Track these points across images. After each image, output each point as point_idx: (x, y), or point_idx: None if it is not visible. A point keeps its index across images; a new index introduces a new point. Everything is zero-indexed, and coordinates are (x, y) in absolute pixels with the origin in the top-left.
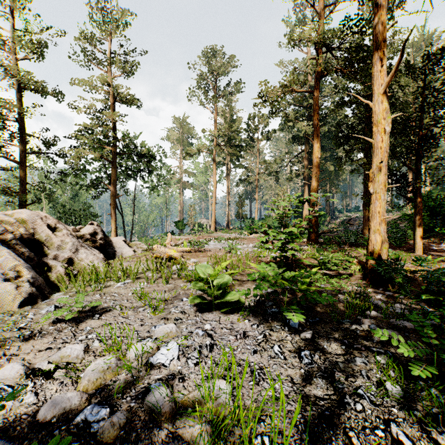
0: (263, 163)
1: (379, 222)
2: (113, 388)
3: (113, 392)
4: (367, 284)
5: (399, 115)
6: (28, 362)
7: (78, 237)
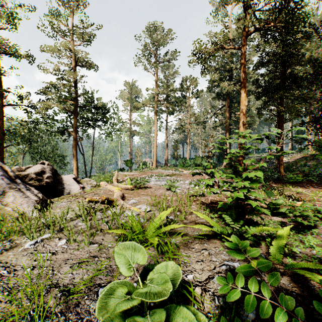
0: (193, 115)
1: None
2: None
3: None
4: None
5: None
6: None
7: (23, 176)
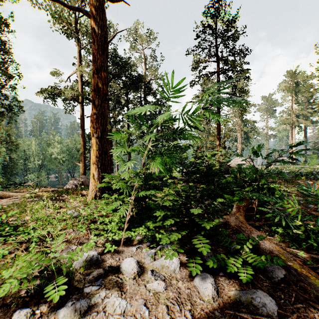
0: None
1: None
2: None
3: None
4: None
5: None
6: None
7: None
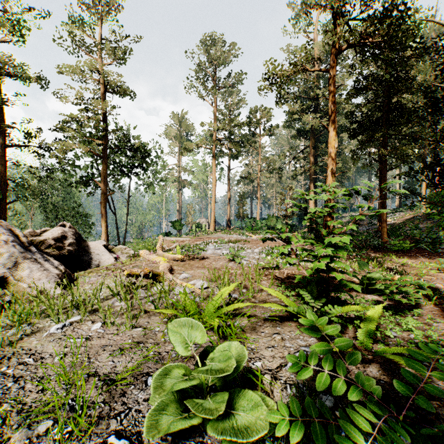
0: (266, 159)
1: None
2: None
3: None
4: None
5: None
6: None
7: (37, 243)
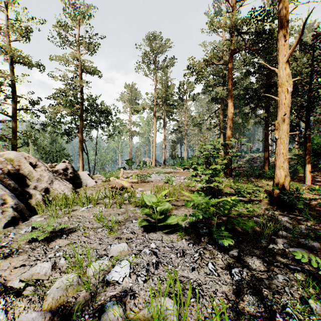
0: (190, 117)
1: (283, 160)
2: (74, 305)
3: (74, 309)
4: (274, 209)
5: (297, 79)
6: (4, 279)
7: (54, 172)
